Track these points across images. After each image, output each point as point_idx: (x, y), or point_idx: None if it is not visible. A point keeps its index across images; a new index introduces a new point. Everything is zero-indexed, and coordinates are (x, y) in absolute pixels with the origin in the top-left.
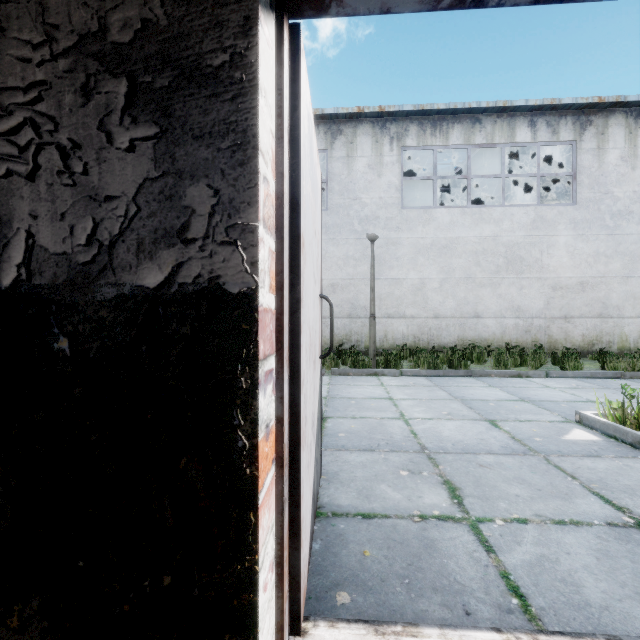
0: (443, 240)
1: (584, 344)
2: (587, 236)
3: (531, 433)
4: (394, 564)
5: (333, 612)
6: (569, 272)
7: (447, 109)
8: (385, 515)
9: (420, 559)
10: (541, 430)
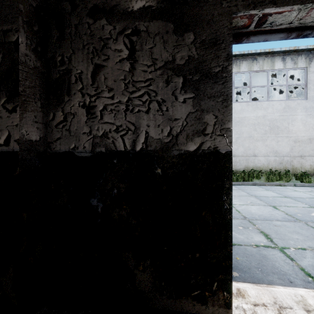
0: (237, 118)
1: (311, 170)
2: (313, 115)
3: (295, 212)
4: (251, 263)
5: (233, 279)
6: (303, 133)
7: (239, 54)
8: (239, 244)
9: (262, 261)
10: (299, 211)
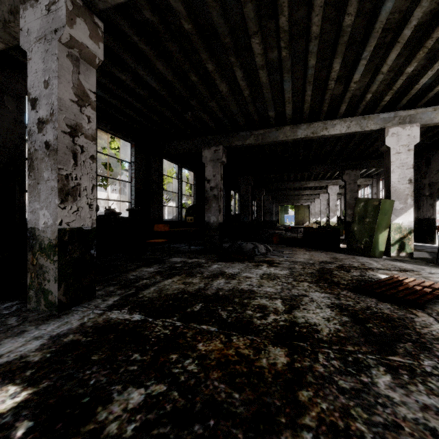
0: None
1: None
2: None
3: None
4: None
5: None
6: None
7: None
8: None
9: None
10: None
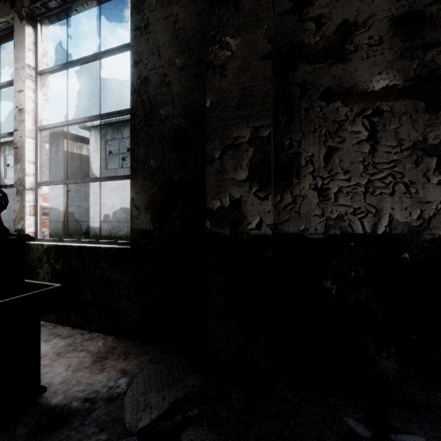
0: None
1: None
2: None
3: None
4: None
5: None
6: None
7: None
8: None
9: None
10: None
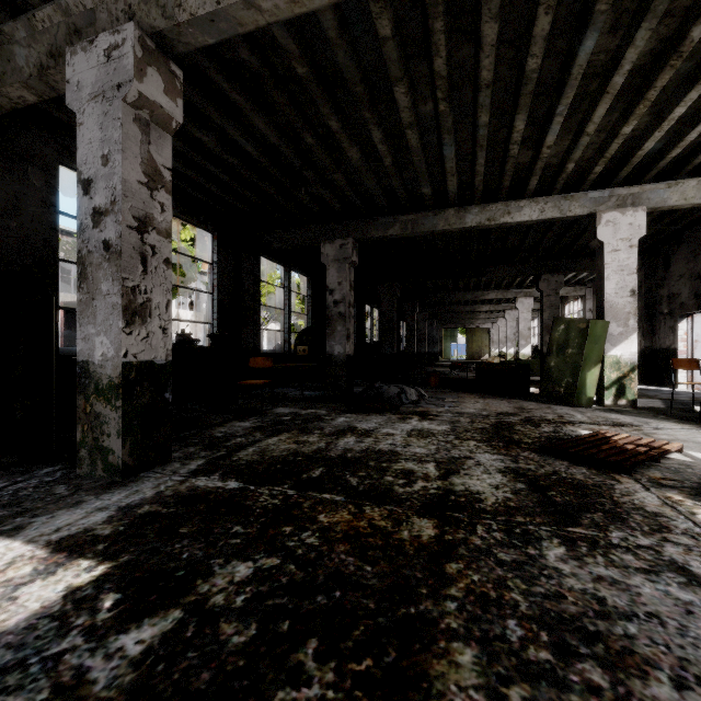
0: None
1: None
2: None
3: None
4: None
5: None
6: None
7: None
8: None
9: None
10: None
